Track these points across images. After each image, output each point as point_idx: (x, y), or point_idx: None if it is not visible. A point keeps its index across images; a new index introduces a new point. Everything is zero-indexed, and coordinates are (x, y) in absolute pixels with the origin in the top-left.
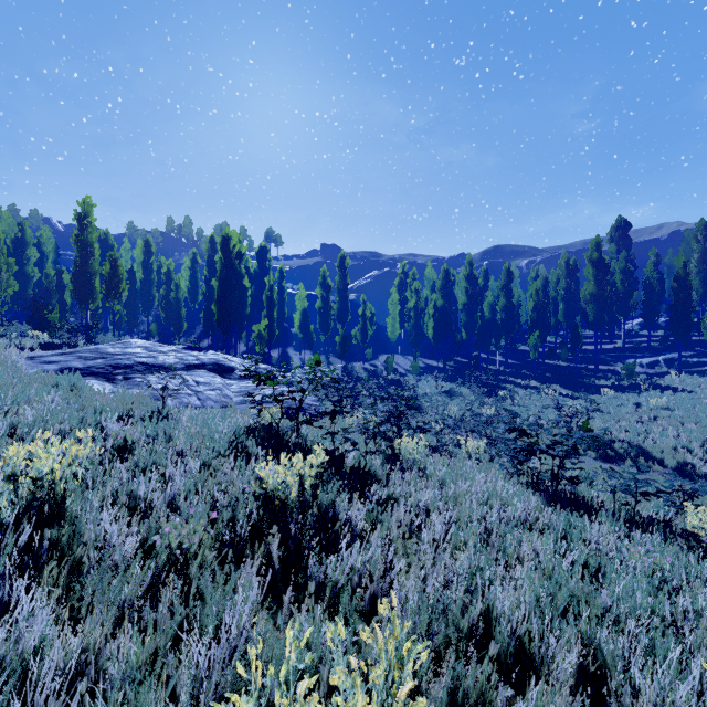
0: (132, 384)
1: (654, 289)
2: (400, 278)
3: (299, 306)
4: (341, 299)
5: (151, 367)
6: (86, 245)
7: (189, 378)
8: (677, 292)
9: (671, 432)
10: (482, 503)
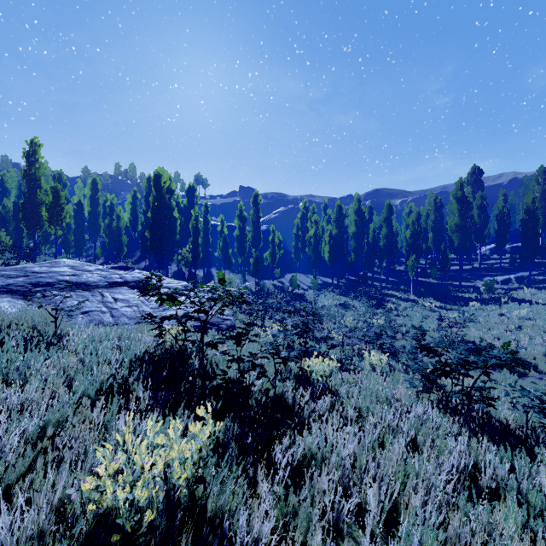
0: (48, 302)
1: (505, 221)
2: (302, 212)
3: (221, 234)
4: (255, 229)
5: (73, 284)
6: (34, 179)
7: (108, 295)
8: (528, 222)
9: (537, 340)
10: (408, 441)
